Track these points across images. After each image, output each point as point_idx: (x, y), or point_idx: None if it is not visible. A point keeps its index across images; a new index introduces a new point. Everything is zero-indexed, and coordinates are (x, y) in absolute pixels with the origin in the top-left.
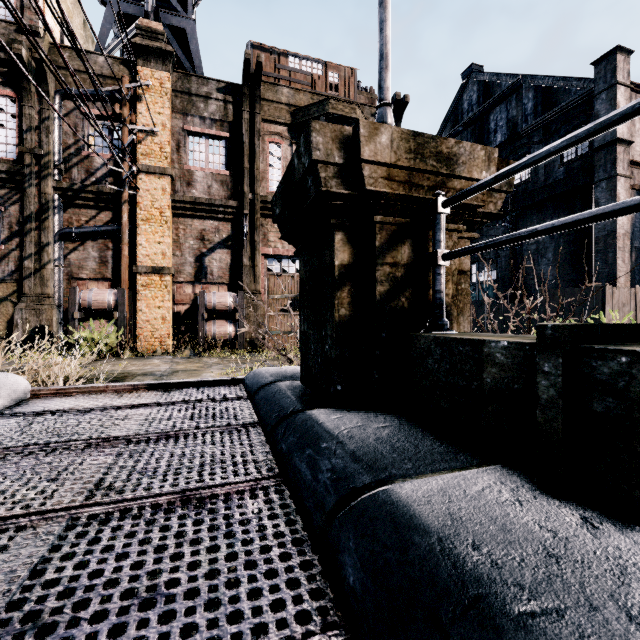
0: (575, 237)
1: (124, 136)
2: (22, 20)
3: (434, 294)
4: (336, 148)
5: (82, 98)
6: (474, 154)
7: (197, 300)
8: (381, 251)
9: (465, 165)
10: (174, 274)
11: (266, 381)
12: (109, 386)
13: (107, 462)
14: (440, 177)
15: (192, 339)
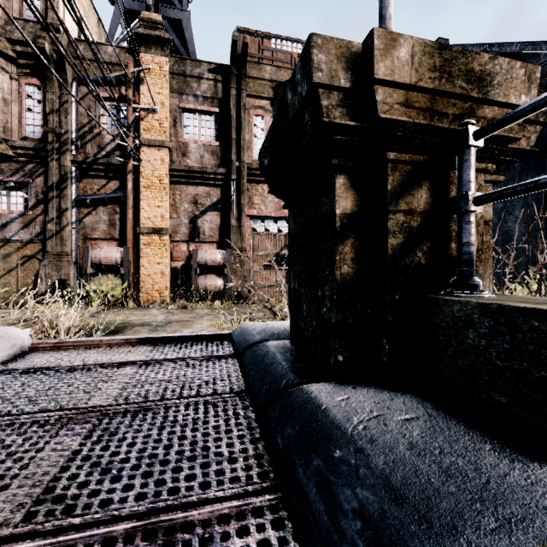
0: (544, 194)
1: (129, 114)
2: (33, 4)
3: (461, 247)
4: (342, 68)
5: (86, 73)
6: (512, 73)
7: (191, 257)
8: (393, 196)
9: (500, 87)
10: (171, 234)
11: (253, 340)
12: (103, 340)
13: (71, 447)
14: (468, 103)
15: (187, 291)
